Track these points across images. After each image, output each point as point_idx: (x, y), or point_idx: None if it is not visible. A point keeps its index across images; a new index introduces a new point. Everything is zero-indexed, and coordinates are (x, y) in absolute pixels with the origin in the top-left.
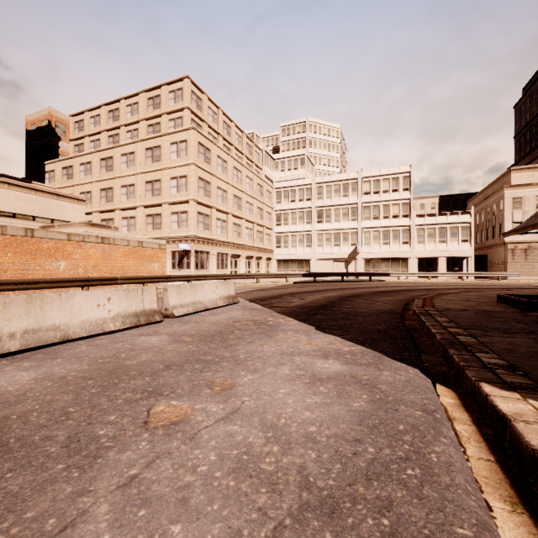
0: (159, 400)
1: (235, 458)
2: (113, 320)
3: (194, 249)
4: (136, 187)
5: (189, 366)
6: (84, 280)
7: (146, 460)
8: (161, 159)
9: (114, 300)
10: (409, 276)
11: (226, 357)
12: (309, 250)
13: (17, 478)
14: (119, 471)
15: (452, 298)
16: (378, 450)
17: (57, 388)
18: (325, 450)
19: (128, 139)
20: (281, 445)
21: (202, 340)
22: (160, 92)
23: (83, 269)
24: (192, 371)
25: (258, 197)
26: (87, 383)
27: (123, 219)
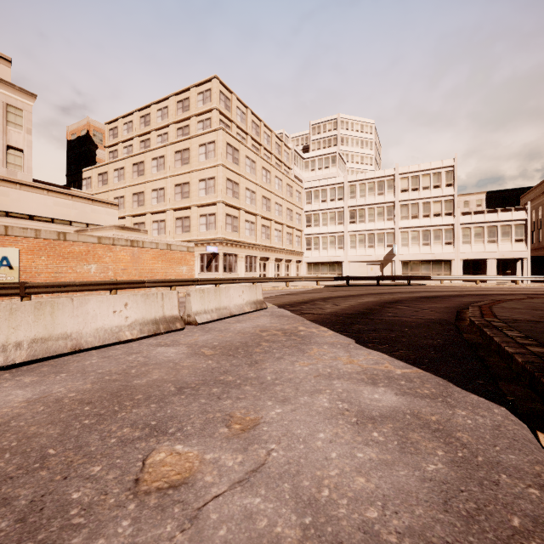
0: (161, 442)
1: None
2: (129, 328)
3: (222, 251)
4: (166, 191)
5: (205, 389)
6: (112, 283)
7: None
8: (190, 161)
9: (132, 306)
10: (453, 280)
11: (250, 378)
12: (341, 253)
13: None
14: None
15: (515, 306)
16: None
17: (47, 416)
18: None
19: (158, 143)
20: None
21: (224, 353)
22: (189, 94)
23: (113, 272)
24: (208, 398)
25: (287, 197)
26: (83, 410)
27: (153, 223)
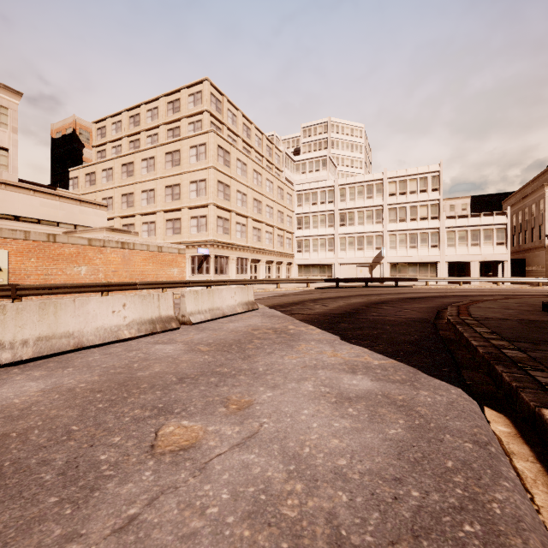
0: (169, 419)
1: (251, 498)
2: (128, 327)
3: (213, 253)
4: (156, 192)
5: (204, 379)
6: (104, 285)
7: (149, 495)
8: (181, 163)
9: (130, 306)
10: (439, 282)
11: (244, 370)
12: (331, 255)
13: (3, 513)
14: (117, 509)
15: (490, 306)
16: (424, 494)
17: (63, 402)
18: (359, 492)
19: (148, 144)
20: (305, 482)
21: (218, 349)
22: (179, 95)
23: (104, 274)
24: (207, 386)
25: (278, 200)
26: (95, 397)
27: (143, 224)
